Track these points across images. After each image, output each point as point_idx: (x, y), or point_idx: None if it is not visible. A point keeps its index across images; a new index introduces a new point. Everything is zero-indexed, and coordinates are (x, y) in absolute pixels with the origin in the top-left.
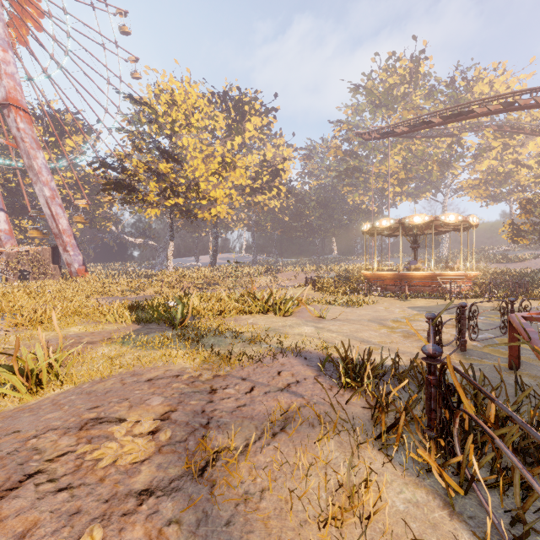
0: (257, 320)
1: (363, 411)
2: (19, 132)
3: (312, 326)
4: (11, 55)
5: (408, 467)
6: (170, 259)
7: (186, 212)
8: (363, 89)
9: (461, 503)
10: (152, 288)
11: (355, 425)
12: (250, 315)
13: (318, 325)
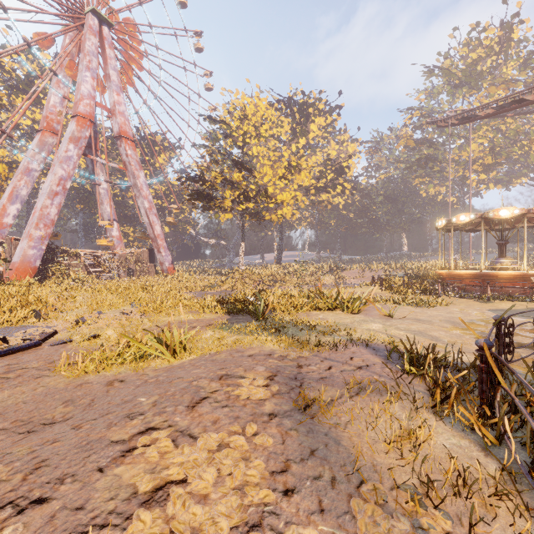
0: (327, 316)
1: (424, 390)
2: (128, 157)
3: (380, 324)
4: (122, 97)
5: (458, 427)
6: (241, 258)
7: (255, 214)
8: (438, 70)
9: (496, 451)
10: (227, 285)
11: (416, 398)
12: (319, 311)
13: (385, 323)
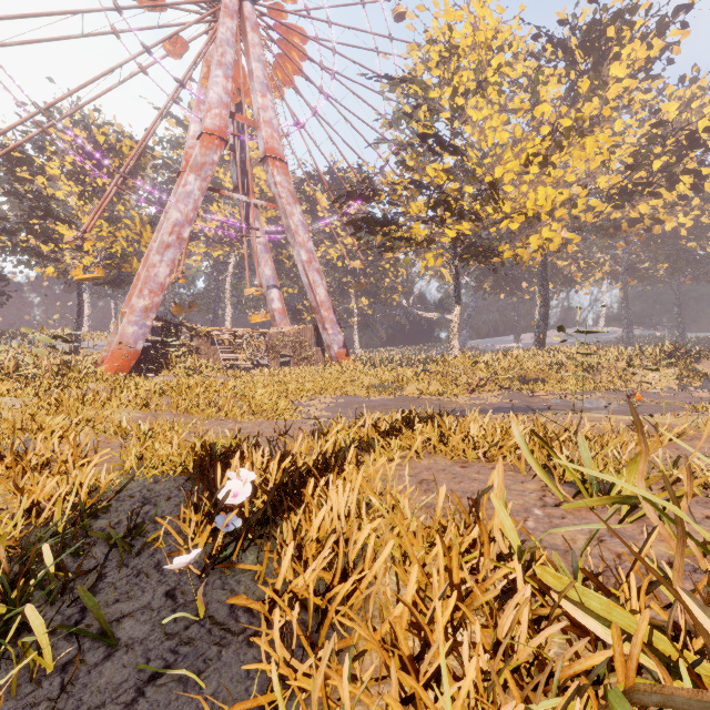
0: None
1: None
2: (276, 187)
3: None
4: (269, 99)
5: None
6: (453, 335)
7: (485, 254)
8: None
9: None
10: (414, 385)
11: None
12: None
13: None
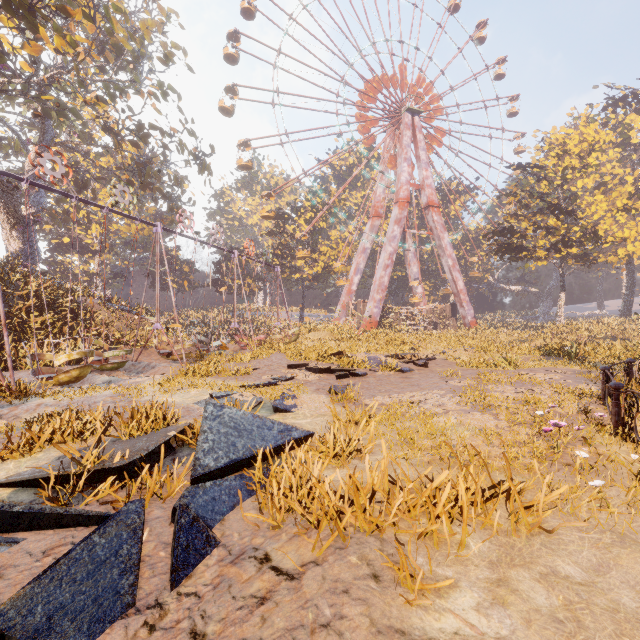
0: None
1: None
2: (434, 223)
3: None
4: (429, 171)
5: None
6: (559, 311)
7: (581, 256)
8: None
9: None
10: (540, 340)
11: None
12: None
13: None
